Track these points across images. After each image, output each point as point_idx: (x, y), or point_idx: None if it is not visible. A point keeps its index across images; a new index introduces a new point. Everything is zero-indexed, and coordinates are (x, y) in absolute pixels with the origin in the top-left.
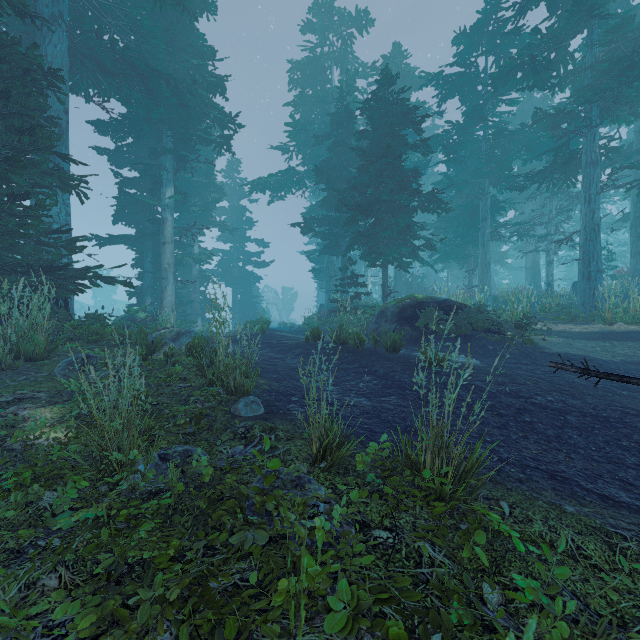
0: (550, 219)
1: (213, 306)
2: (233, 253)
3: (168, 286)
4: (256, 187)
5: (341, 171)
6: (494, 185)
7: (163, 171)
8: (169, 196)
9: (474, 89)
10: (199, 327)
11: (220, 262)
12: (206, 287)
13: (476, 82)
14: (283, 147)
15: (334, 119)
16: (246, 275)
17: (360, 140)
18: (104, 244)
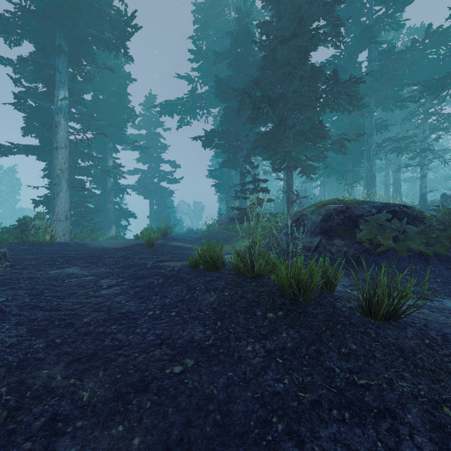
0: (424, 138)
1: (127, 215)
2: (150, 172)
3: (61, 193)
4: (164, 110)
5: (240, 87)
6: (379, 104)
7: (56, 73)
8: (62, 99)
9: (358, 21)
10: (113, 233)
11: (139, 179)
12: (121, 198)
13: (360, 13)
14: (188, 77)
15: (233, 39)
16: (161, 190)
17: (262, 35)
18: (6, 153)
